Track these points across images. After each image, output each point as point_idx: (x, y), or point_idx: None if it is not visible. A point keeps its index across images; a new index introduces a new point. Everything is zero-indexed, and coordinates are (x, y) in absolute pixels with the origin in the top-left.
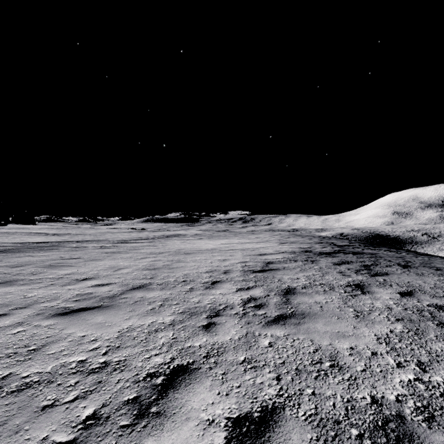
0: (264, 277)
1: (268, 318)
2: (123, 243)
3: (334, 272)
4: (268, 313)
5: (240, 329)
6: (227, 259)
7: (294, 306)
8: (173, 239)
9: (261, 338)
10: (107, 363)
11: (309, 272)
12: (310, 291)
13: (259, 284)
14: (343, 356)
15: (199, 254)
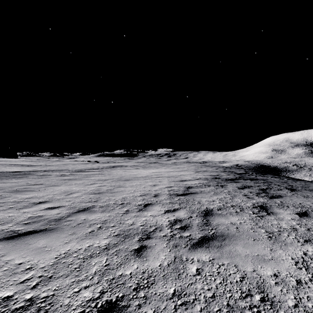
0: (186, 200)
1: (193, 240)
2: (79, 172)
3: (240, 195)
4: (192, 235)
5: (168, 253)
6: (157, 185)
7: (214, 227)
8: (117, 169)
9: (188, 264)
10: (33, 300)
11: (221, 196)
12: (225, 212)
13: (183, 206)
14: (269, 285)
15: (135, 180)
